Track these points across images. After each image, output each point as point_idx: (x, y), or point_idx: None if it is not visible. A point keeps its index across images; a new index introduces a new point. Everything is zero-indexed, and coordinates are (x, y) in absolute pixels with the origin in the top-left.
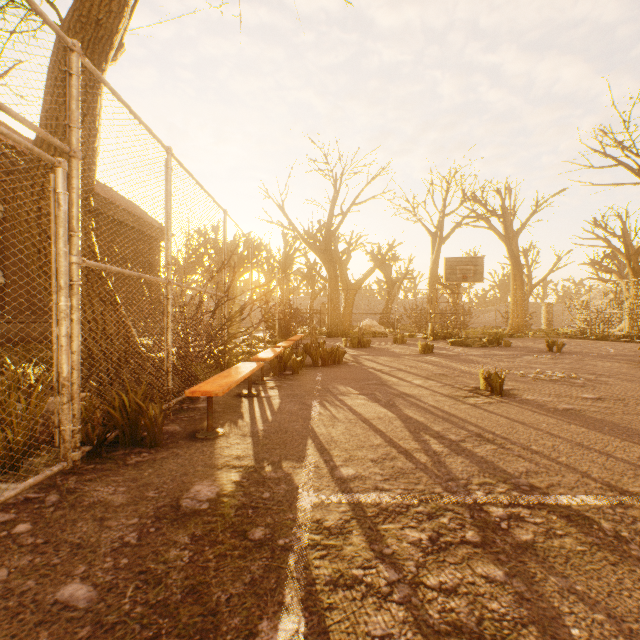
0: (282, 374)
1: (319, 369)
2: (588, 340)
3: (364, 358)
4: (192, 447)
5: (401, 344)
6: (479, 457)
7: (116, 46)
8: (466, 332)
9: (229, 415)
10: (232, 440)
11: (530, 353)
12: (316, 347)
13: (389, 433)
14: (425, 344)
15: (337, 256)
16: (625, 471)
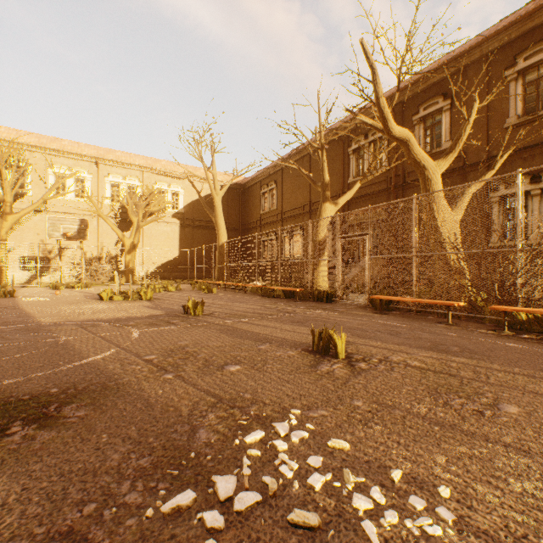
0: None
1: None
2: None
3: None
4: (370, 312)
5: None
6: (297, 319)
7: (421, 160)
8: None
9: (401, 317)
10: (368, 313)
11: None
12: None
13: (333, 320)
14: None
15: None
16: (256, 322)
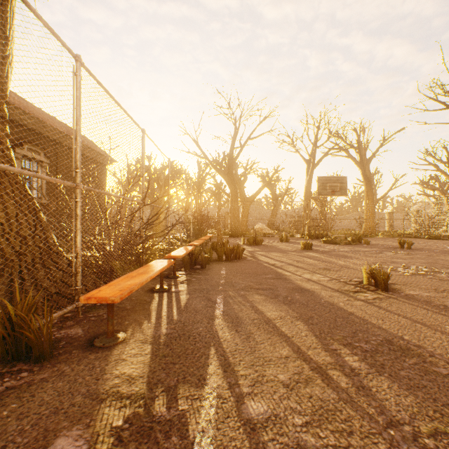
0: (193, 268)
1: (223, 263)
2: (424, 239)
3: (259, 254)
4: (83, 361)
5: (285, 242)
6: (406, 378)
7: None
8: (332, 233)
9: (136, 314)
10: (130, 349)
11: (387, 249)
12: (221, 245)
13: (295, 339)
14: (306, 242)
15: (237, 178)
16: None
